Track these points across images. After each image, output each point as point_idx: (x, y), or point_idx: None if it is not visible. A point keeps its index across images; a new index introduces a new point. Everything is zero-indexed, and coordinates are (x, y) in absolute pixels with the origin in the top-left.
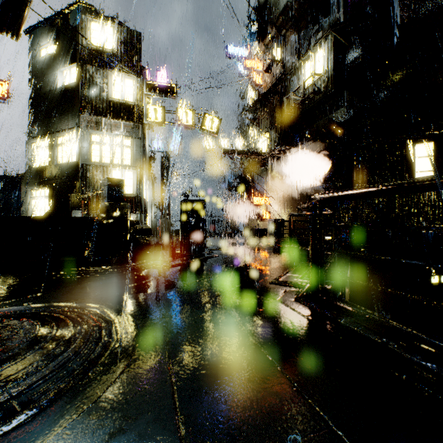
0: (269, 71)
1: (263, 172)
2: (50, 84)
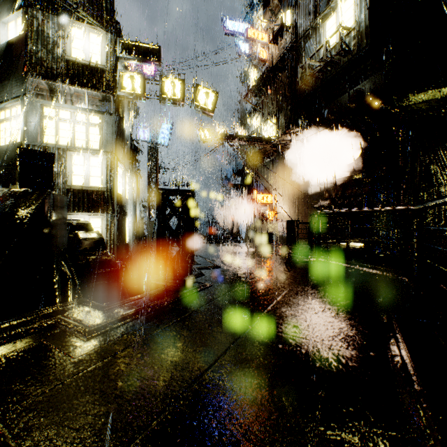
0: (276, 42)
1: (268, 165)
2: None
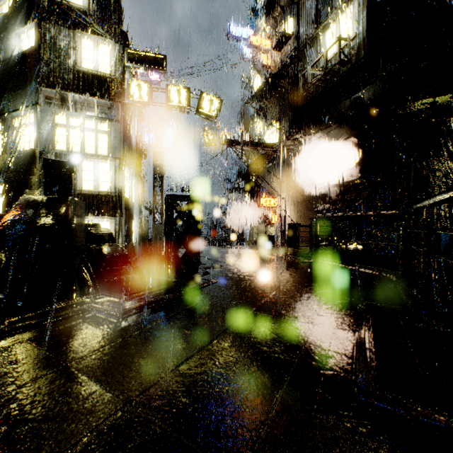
0: (279, 48)
1: (271, 169)
2: (4, 52)
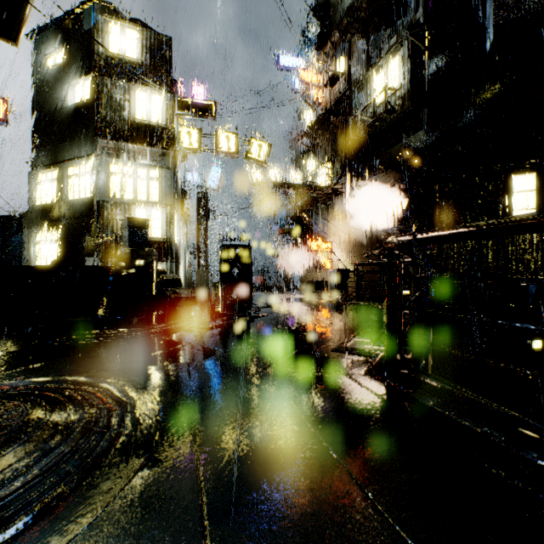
0: (331, 86)
1: (323, 211)
2: (59, 102)
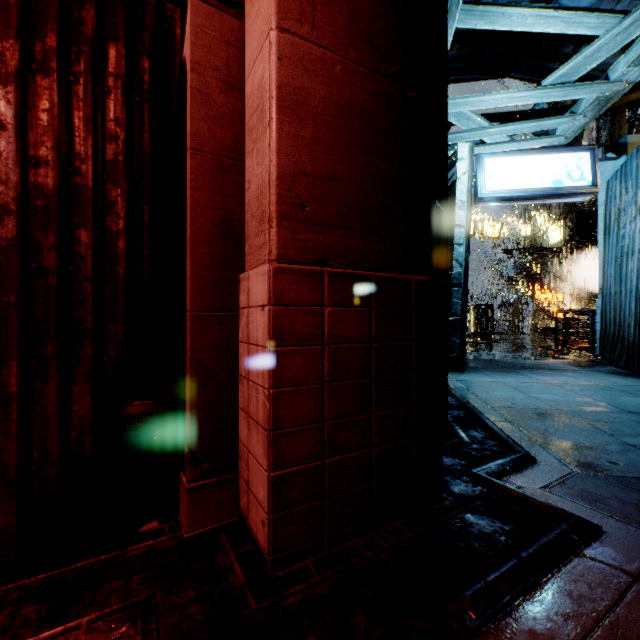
0: None
1: (554, 264)
2: None
